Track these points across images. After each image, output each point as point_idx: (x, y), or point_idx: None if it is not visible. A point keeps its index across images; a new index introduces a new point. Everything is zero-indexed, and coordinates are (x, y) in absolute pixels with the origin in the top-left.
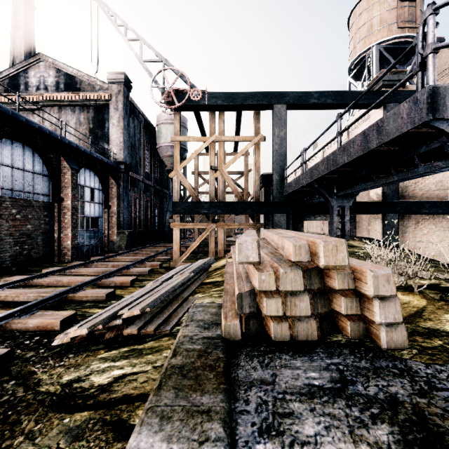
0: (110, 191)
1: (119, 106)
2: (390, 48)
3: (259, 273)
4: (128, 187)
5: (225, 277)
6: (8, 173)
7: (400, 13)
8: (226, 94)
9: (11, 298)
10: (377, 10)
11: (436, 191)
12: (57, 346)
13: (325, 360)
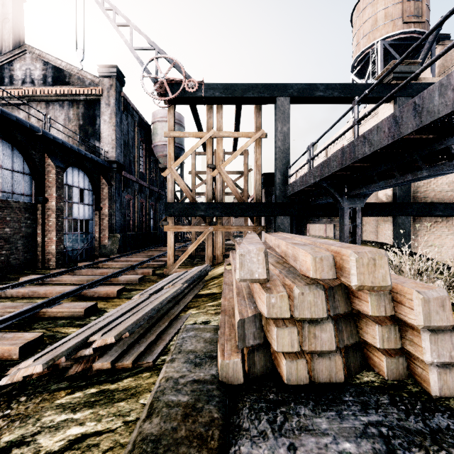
0: (101, 191)
1: (111, 102)
2: (395, 43)
3: (267, 295)
4: (121, 188)
5: (223, 289)
6: None
7: (406, 8)
8: (224, 85)
9: None
10: (381, 4)
11: (449, 191)
12: (8, 384)
13: (359, 416)
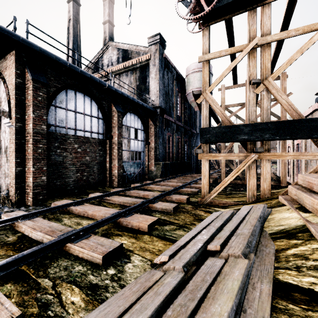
0: (149, 130)
1: (156, 62)
2: None
3: None
4: (163, 127)
5: None
6: (72, 116)
7: None
8: None
9: (28, 232)
10: None
11: None
12: None
13: None
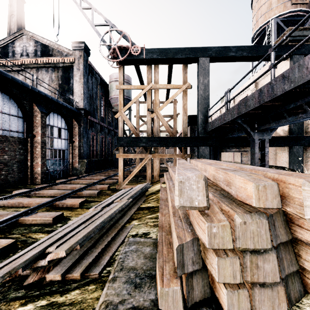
0: (73, 130)
1: (80, 67)
2: (285, 20)
3: (208, 225)
4: (87, 127)
5: (160, 205)
6: None
7: None
8: (160, 49)
9: None
10: None
11: None
12: None
13: None
